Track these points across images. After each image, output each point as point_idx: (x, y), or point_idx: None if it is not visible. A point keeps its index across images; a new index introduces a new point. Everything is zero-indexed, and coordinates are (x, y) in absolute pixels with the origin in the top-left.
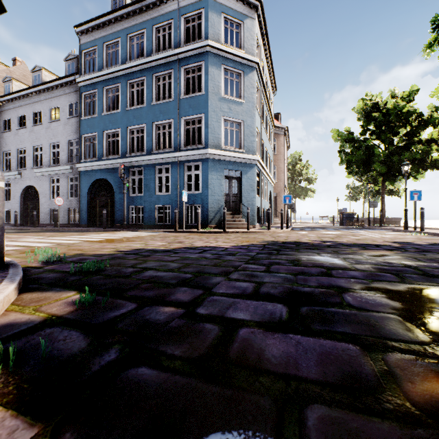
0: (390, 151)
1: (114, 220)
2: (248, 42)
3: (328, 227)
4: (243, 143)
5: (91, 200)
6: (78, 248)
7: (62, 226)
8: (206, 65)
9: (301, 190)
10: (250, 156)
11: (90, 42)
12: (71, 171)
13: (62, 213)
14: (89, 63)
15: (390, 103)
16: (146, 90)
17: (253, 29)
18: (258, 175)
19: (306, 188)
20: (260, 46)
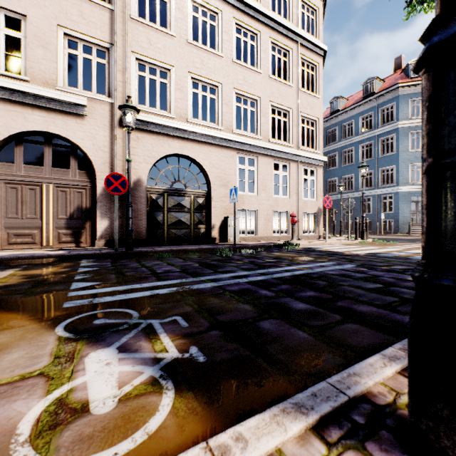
0: None
1: None
2: None
3: None
4: None
5: None
6: None
7: None
8: (396, 136)
9: None
10: None
11: None
12: None
13: None
14: None
15: None
16: (354, 155)
17: None
18: None
19: None
20: None
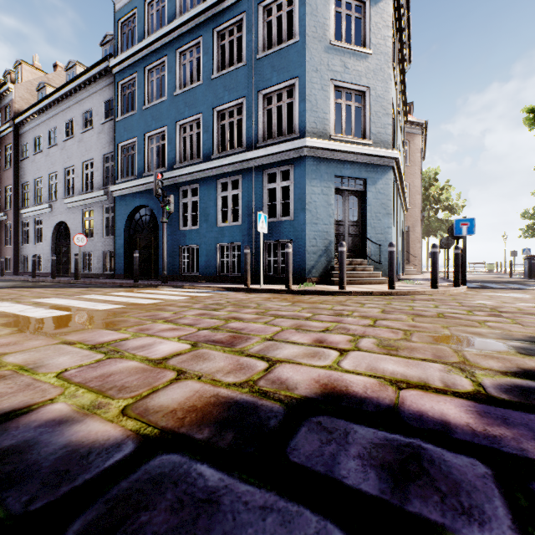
0: None
1: (159, 268)
2: None
3: (518, 281)
4: (368, 128)
5: (130, 239)
6: None
7: (96, 277)
8: None
9: (439, 223)
10: (382, 151)
11: (128, 4)
12: (106, 198)
13: (95, 258)
14: (127, 37)
15: None
16: (203, 58)
17: None
18: (393, 189)
19: (446, 220)
20: None
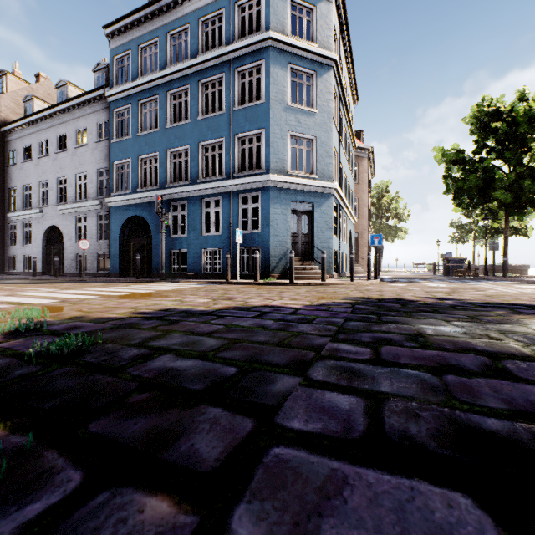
0: (519, 173)
1: (151, 268)
2: (323, 32)
3: (429, 277)
4: (315, 166)
5: (124, 243)
6: (83, 307)
7: (90, 276)
8: (267, 64)
9: (389, 229)
10: (325, 183)
11: (123, 45)
12: (100, 207)
13: (89, 259)
14: (121, 72)
15: (517, 110)
16: (190, 102)
17: (329, 16)
18: (336, 208)
19: (395, 227)
20: (338, 39)
